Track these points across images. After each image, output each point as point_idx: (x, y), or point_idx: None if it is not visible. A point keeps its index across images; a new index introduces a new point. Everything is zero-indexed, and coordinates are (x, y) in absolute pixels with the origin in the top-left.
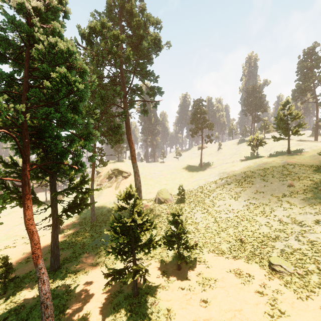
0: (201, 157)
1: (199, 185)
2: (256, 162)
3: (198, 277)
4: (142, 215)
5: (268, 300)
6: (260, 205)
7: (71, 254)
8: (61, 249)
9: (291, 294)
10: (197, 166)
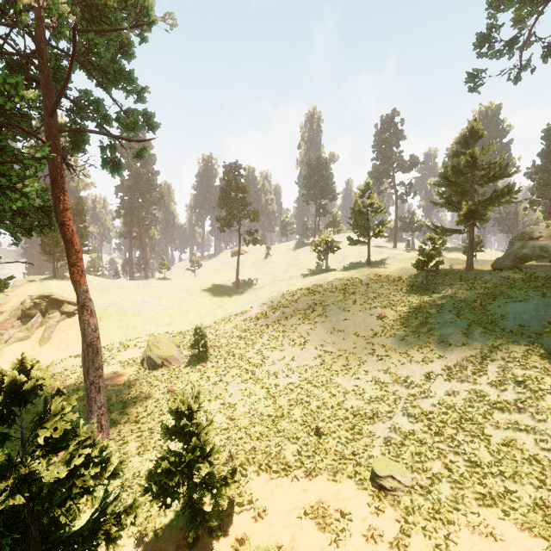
0: (238, 269)
1: (236, 323)
2: (326, 278)
3: None
4: (71, 445)
5: None
6: (341, 355)
7: None
8: None
9: (421, 542)
10: (230, 287)
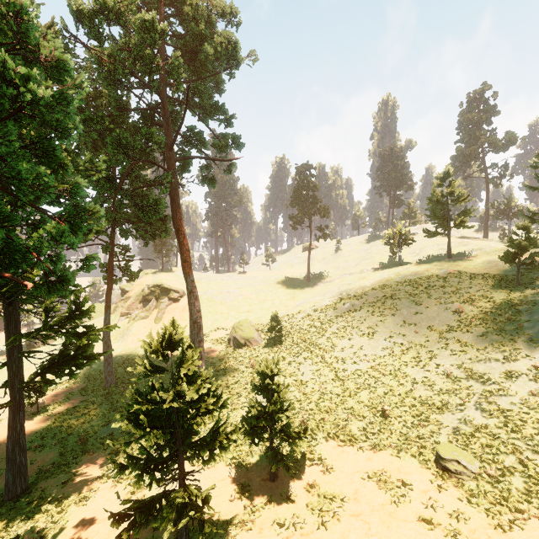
0: (308, 263)
1: (307, 313)
2: (399, 272)
3: (310, 493)
4: (198, 381)
5: (444, 538)
6: (411, 347)
7: (57, 457)
8: (37, 448)
9: (483, 520)
10: (302, 280)
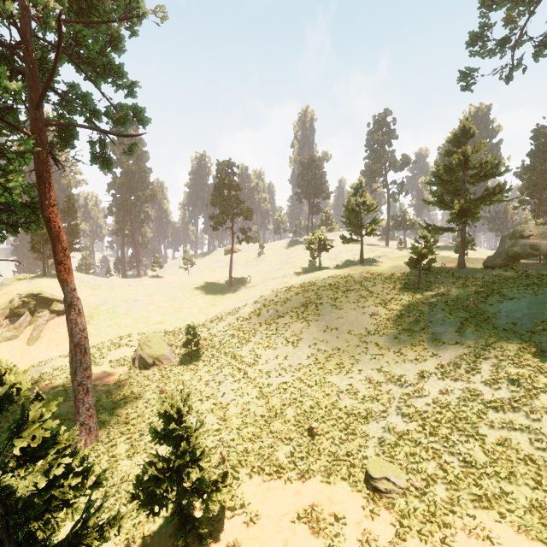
0: (231, 267)
1: (229, 321)
2: (319, 276)
3: None
4: (50, 454)
5: None
6: (334, 353)
7: None
8: None
9: (417, 546)
10: (223, 285)
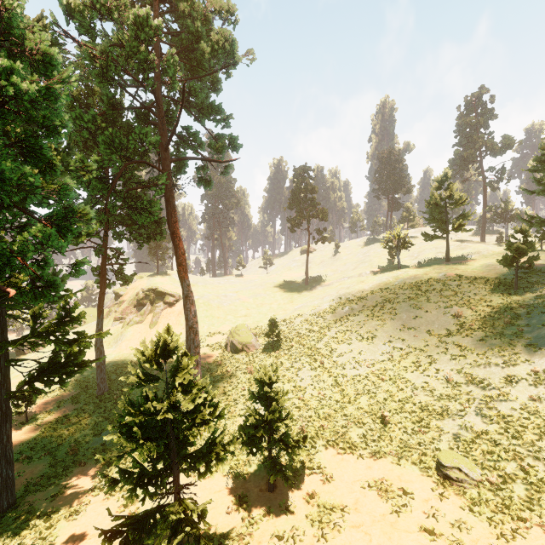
0: (307, 267)
1: (305, 317)
2: (397, 275)
3: (309, 504)
4: (193, 390)
5: None
6: (411, 352)
7: (46, 468)
8: (26, 459)
9: (485, 529)
10: (300, 283)
